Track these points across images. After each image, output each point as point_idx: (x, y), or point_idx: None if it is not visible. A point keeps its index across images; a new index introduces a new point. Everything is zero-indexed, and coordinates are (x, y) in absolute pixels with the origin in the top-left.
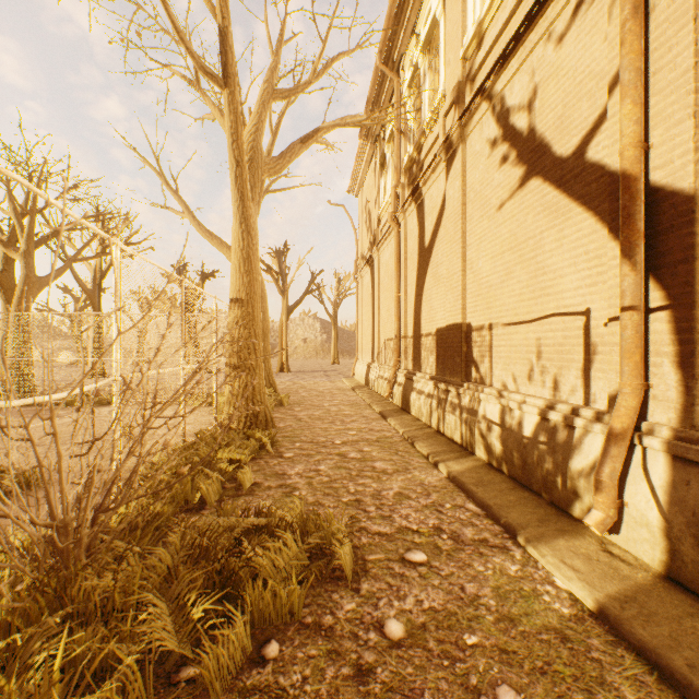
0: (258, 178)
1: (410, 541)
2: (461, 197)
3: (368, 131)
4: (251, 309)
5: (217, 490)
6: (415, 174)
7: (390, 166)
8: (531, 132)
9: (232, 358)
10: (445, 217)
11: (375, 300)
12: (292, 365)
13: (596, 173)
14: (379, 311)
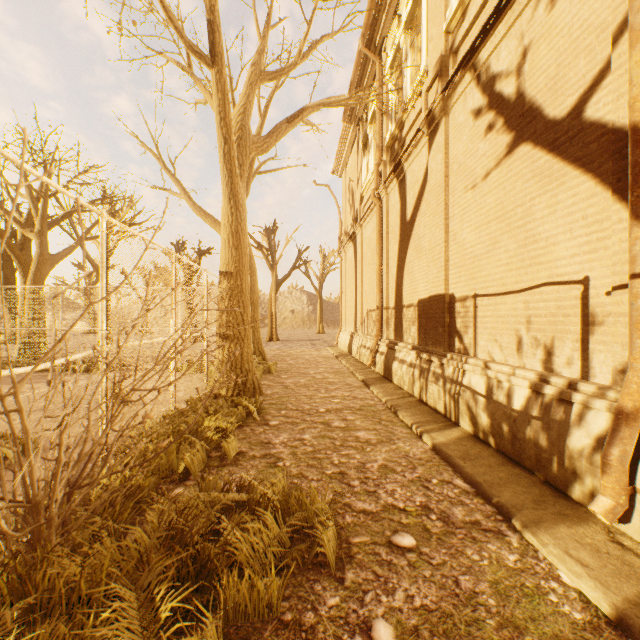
0: (246, 156)
1: (396, 521)
2: (444, 169)
3: (351, 114)
4: (240, 282)
5: (202, 460)
6: (397, 151)
7: (372, 146)
8: (520, 97)
9: (221, 328)
10: (427, 191)
11: (357, 274)
12: (280, 334)
13: (596, 132)
14: (362, 284)
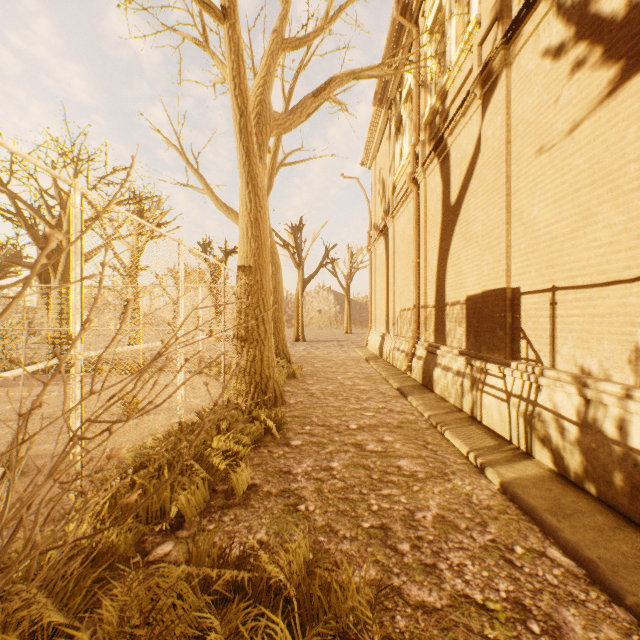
0: (266, 135)
1: (477, 632)
2: (505, 133)
3: (382, 97)
4: (259, 277)
5: (203, 498)
6: (438, 126)
7: (406, 128)
8: (634, 9)
9: (239, 330)
10: (478, 165)
11: (389, 270)
12: (307, 334)
13: None
14: (394, 281)
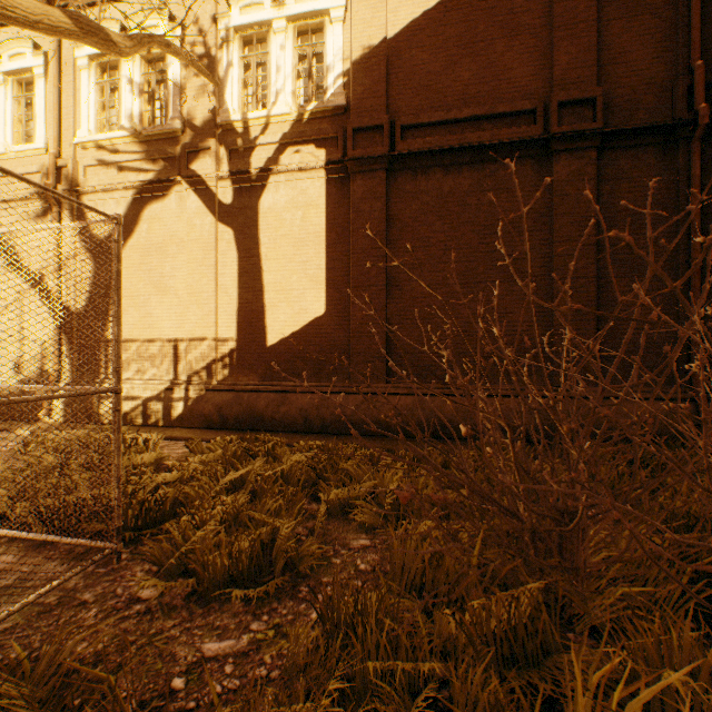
0: None
1: None
2: None
3: None
4: None
5: None
6: None
7: None
8: (15, 248)
9: None
10: None
11: None
12: None
13: (47, 287)
14: None
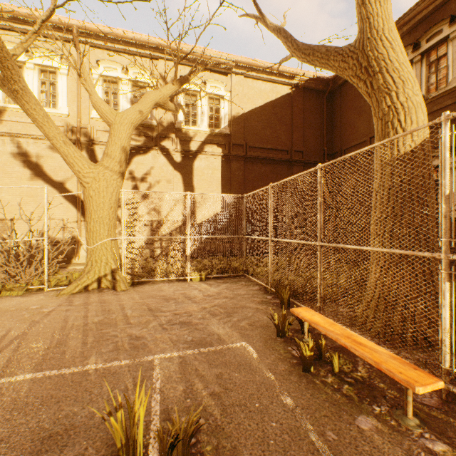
0: None
1: None
2: None
3: None
4: None
5: None
6: None
7: None
8: (40, 166)
9: None
10: None
11: None
12: None
13: (67, 190)
14: None
